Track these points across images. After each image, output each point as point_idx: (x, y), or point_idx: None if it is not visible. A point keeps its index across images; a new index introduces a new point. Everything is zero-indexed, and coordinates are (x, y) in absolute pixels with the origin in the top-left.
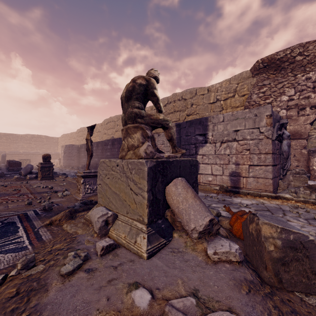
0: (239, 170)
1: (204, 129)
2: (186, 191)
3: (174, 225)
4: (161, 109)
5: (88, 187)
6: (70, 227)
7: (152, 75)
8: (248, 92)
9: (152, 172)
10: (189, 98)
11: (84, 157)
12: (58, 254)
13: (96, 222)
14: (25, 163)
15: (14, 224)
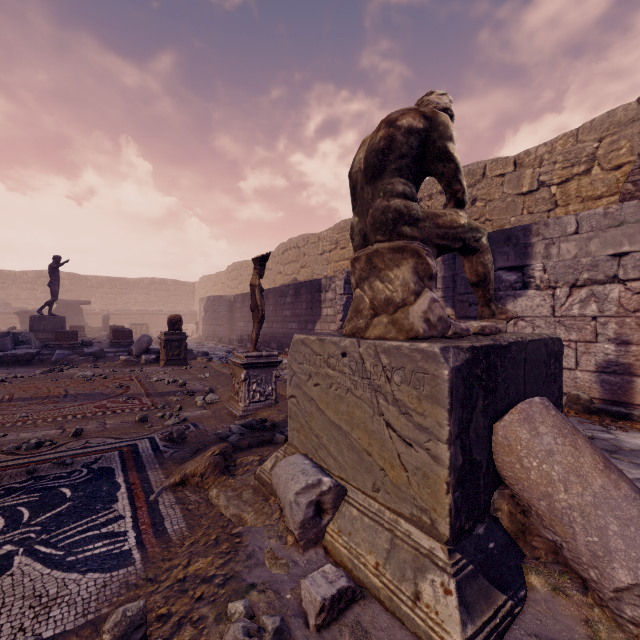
0: (628, 357)
1: (519, 255)
2: (573, 446)
3: (523, 544)
4: (463, 198)
5: (256, 388)
6: (226, 499)
7: (436, 107)
8: (631, 158)
9: (462, 383)
10: (467, 185)
11: (240, 319)
12: (201, 595)
13: (291, 506)
14: (140, 330)
15: (110, 475)
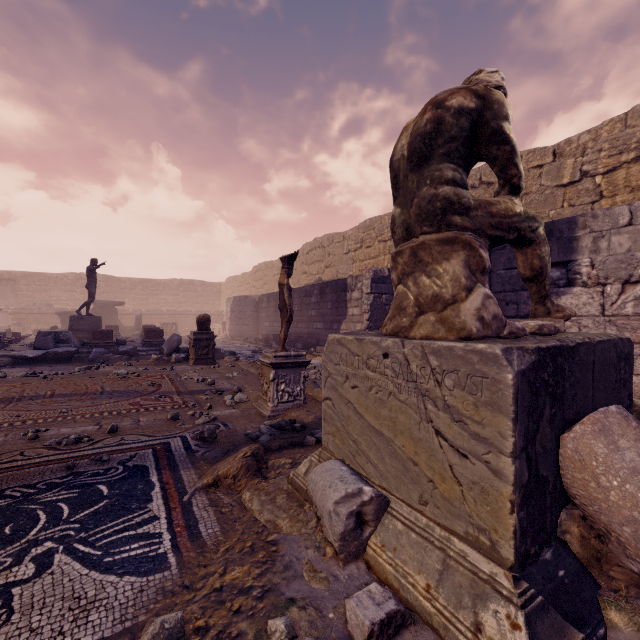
0: None
1: (562, 250)
2: None
3: (597, 573)
4: (519, 184)
5: (284, 389)
6: (260, 504)
7: (486, 86)
8: None
9: (528, 388)
10: None
11: (266, 319)
12: (238, 608)
13: (330, 516)
14: (169, 330)
15: (144, 474)
